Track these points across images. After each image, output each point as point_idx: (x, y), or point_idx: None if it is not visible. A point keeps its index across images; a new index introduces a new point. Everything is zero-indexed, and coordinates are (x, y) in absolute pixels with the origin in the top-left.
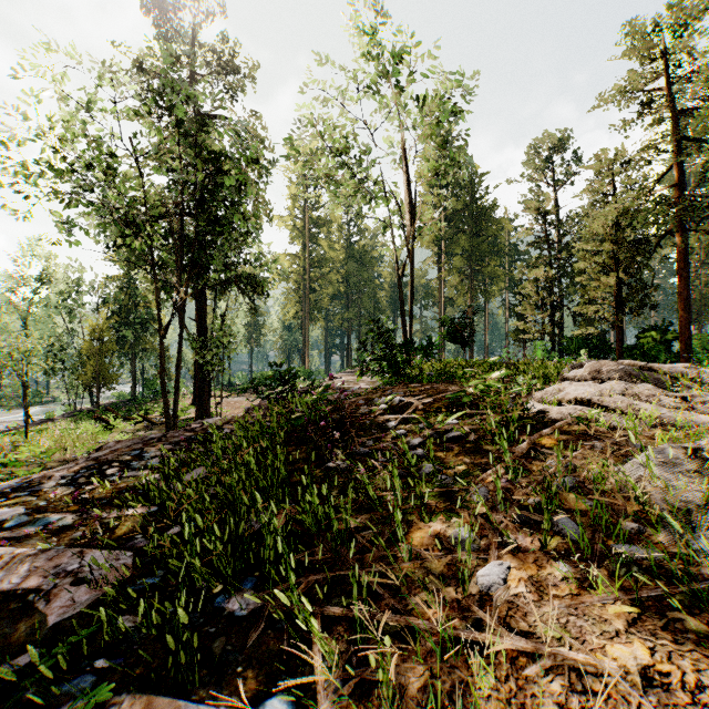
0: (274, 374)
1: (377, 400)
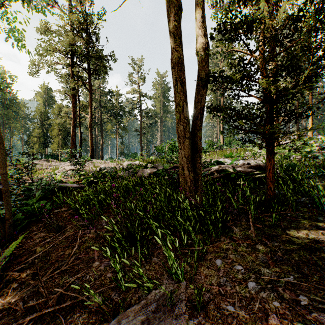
0: None
1: None
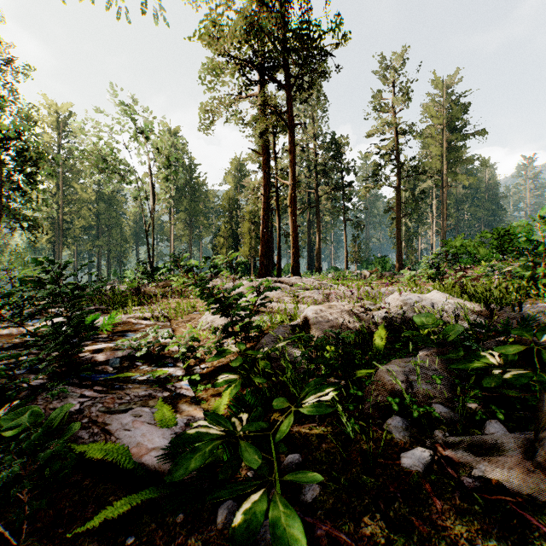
0: None
1: (148, 285)
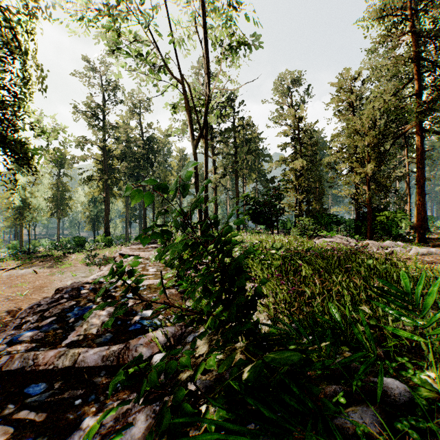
0: (76, 241)
1: None
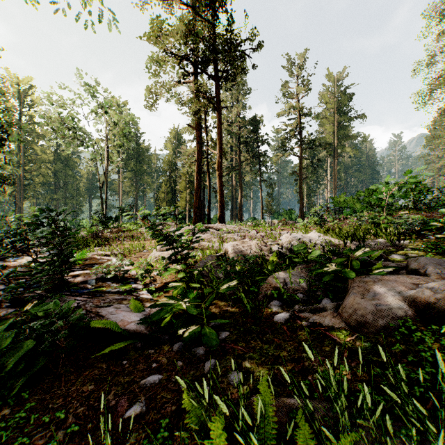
0: None
1: (103, 231)
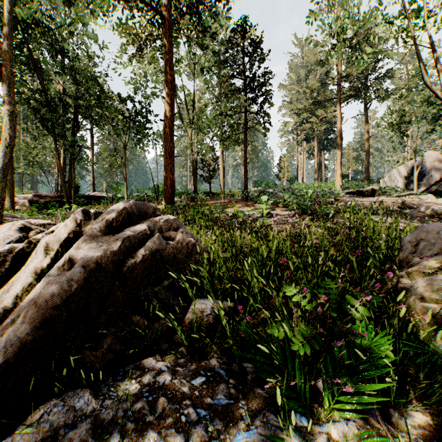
0: None
1: None
